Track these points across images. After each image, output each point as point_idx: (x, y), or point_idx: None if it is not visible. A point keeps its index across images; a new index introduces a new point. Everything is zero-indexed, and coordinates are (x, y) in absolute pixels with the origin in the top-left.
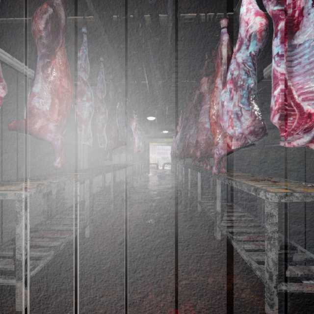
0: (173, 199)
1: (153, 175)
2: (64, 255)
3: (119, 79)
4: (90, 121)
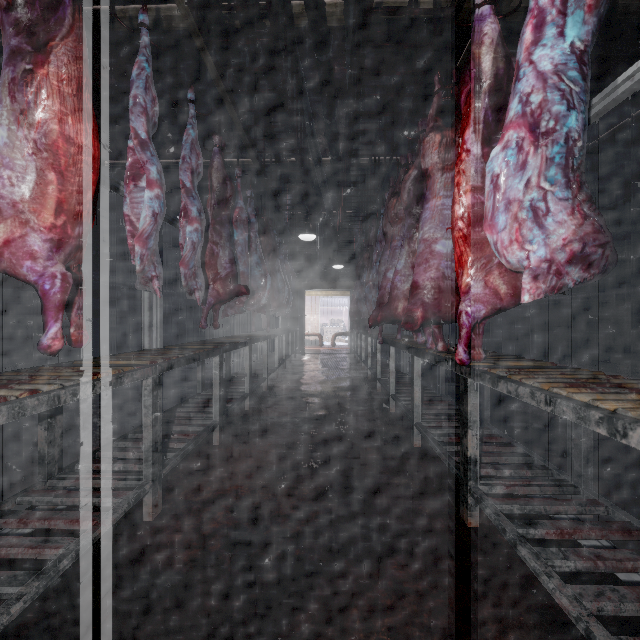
0: (357, 417)
1: (312, 360)
2: (79, 578)
3: (240, 153)
4: (157, 236)
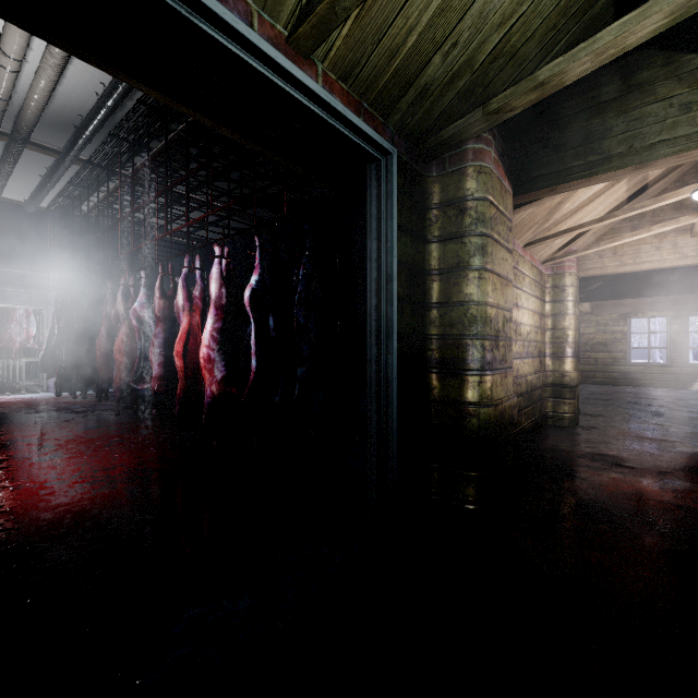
0: None
1: None
2: None
3: None
4: None
